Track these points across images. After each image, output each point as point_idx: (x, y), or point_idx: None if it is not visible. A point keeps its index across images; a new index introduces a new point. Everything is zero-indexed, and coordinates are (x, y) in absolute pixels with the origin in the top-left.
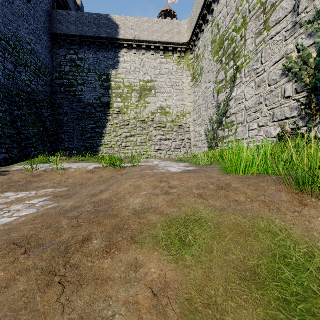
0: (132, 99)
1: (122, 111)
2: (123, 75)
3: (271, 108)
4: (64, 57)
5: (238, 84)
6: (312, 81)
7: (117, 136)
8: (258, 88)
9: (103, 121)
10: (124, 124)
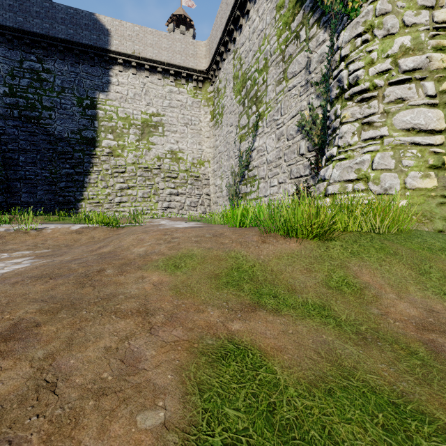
0: (130, 136)
1: (114, 153)
2: (117, 102)
3: (289, 164)
4: (19, 63)
5: (260, 133)
6: (319, 141)
7: (108, 188)
8: (278, 141)
9: (86, 165)
10: (118, 171)
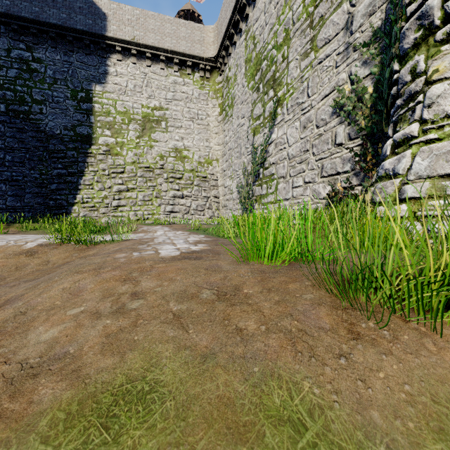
0: (130, 133)
1: (112, 151)
2: (115, 95)
3: (320, 158)
4: (7, 52)
5: (279, 122)
6: (368, 124)
7: (104, 190)
8: (304, 130)
9: (80, 164)
10: (116, 171)
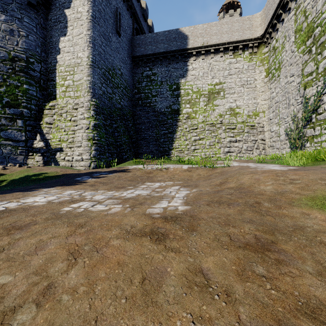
0: (200, 103)
1: (190, 116)
2: (192, 82)
3: None
4: (141, 74)
5: None
6: None
7: (186, 140)
8: None
9: (174, 126)
10: (193, 128)
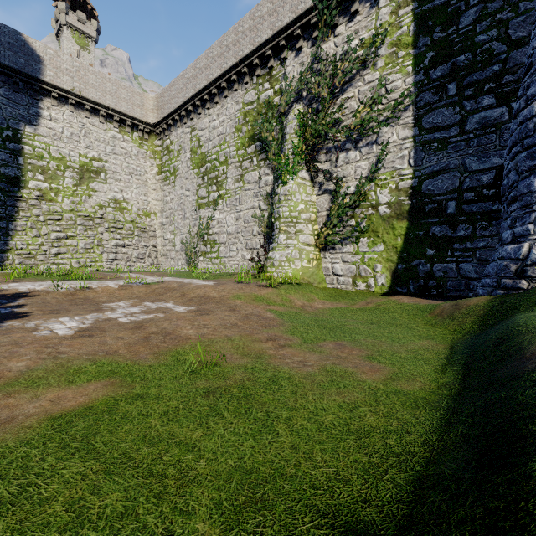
0: (66, 180)
1: (46, 196)
2: (49, 139)
3: (245, 239)
4: None
5: (221, 209)
6: (266, 231)
7: (40, 237)
8: (237, 221)
9: (9, 208)
10: (54, 218)
